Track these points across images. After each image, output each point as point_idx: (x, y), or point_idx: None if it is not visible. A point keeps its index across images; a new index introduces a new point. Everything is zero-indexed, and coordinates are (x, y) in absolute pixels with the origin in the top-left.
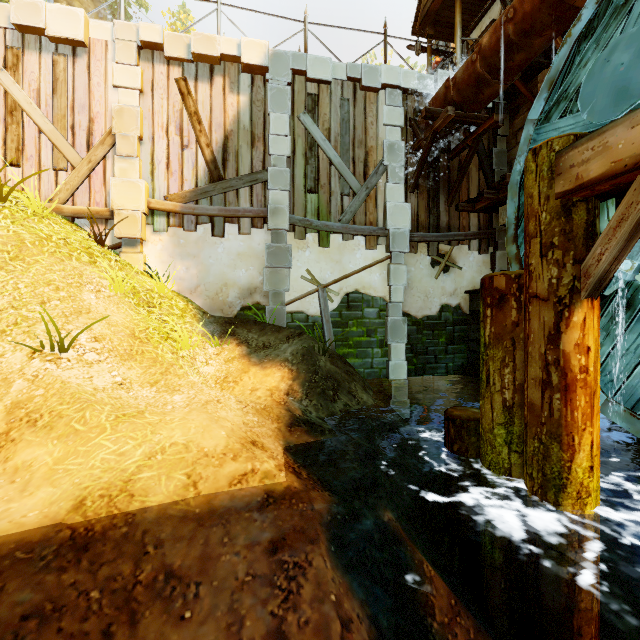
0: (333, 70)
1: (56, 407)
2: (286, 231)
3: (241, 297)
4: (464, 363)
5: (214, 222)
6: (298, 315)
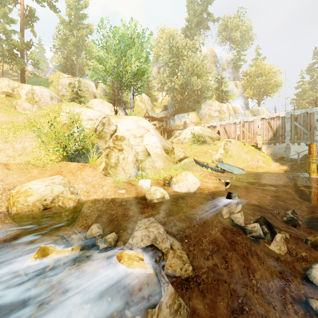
0: (301, 111)
1: (260, 166)
2: (289, 143)
3: (279, 155)
4: None
5: (274, 143)
6: (292, 158)
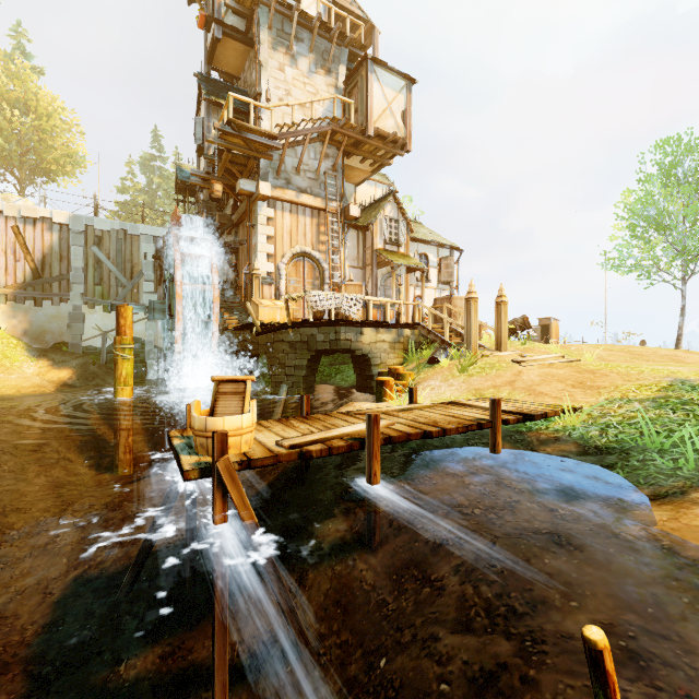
0: (112, 224)
1: None
2: (82, 305)
3: (54, 338)
4: None
5: (36, 300)
6: (91, 347)
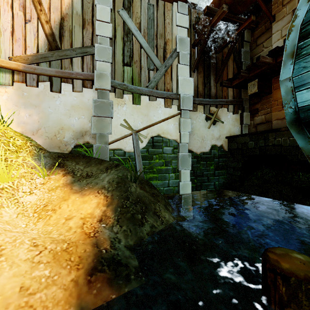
0: None
1: None
2: (109, 91)
3: (74, 138)
4: (224, 181)
5: (52, 81)
6: (118, 151)
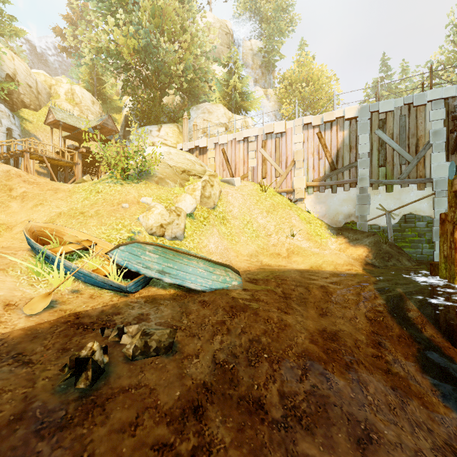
0: (395, 103)
1: (297, 250)
2: (367, 187)
3: (344, 218)
4: None
5: (332, 187)
6: (374, 226)
